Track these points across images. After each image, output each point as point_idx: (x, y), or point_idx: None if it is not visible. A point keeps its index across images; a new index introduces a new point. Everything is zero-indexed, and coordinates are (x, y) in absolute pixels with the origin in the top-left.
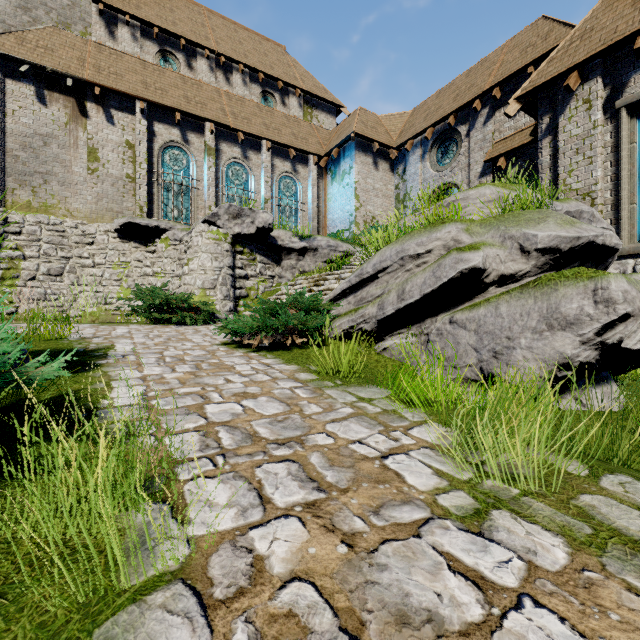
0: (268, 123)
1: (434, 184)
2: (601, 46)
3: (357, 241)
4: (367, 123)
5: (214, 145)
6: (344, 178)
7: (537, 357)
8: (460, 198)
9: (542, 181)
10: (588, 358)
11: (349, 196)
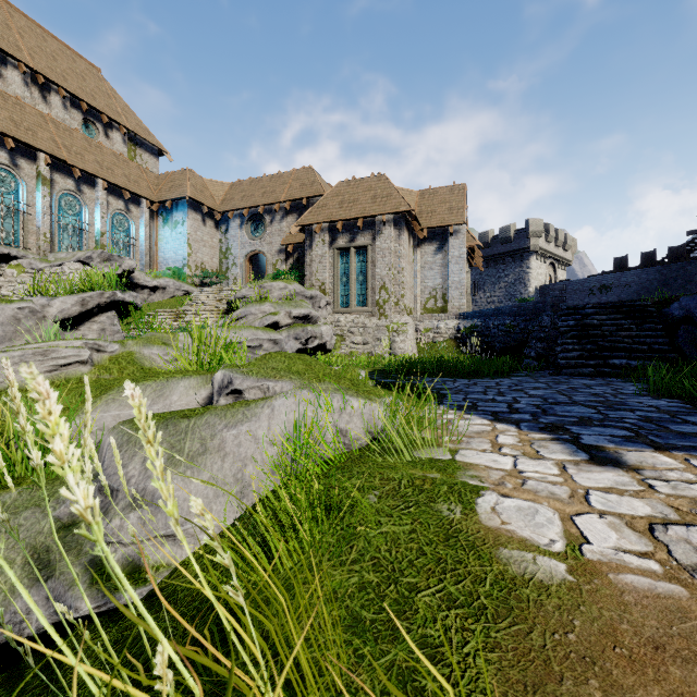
0: (100, 161)
1: (249, 248)
2: (328, 219)
3: (190, 280)
4: (197, 186)
5: (49, 176)
6: (177, 227)
7: (292, 348)
8: (270, 285)
9: (307, 271)
10: (304, 348)
11: (182, 243)
